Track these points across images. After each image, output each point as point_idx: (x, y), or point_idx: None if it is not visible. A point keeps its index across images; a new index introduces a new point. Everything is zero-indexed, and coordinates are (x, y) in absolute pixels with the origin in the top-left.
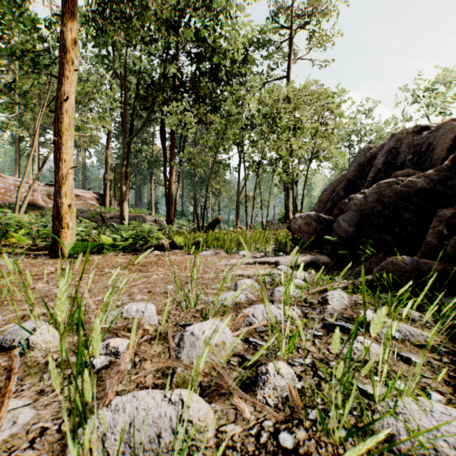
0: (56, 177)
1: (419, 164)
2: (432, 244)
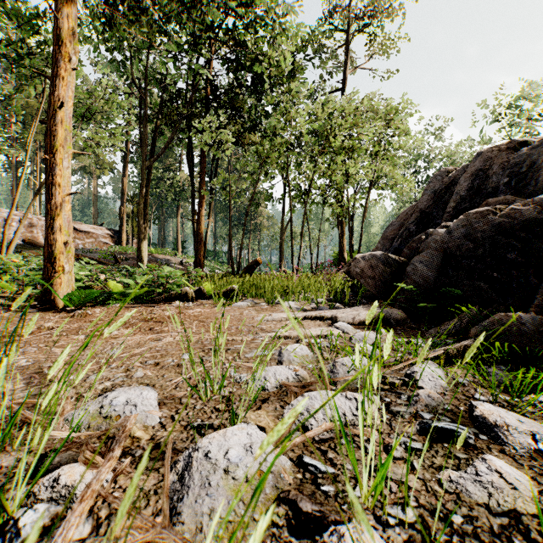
0: (48, 206)
1: (518, 189)
2: None
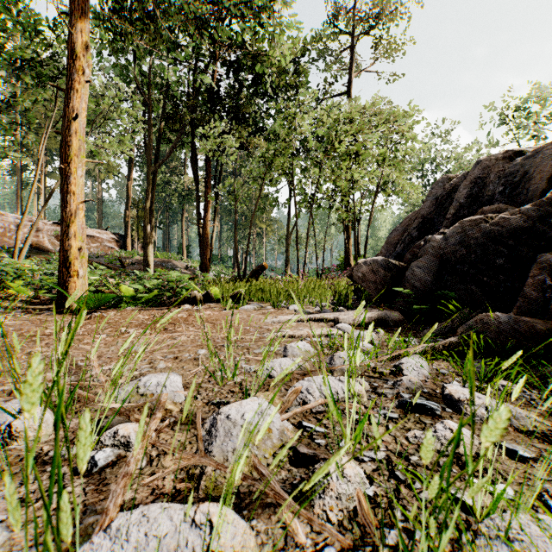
0: (63, 213)
1: (512, 197)
2: (532, 297)
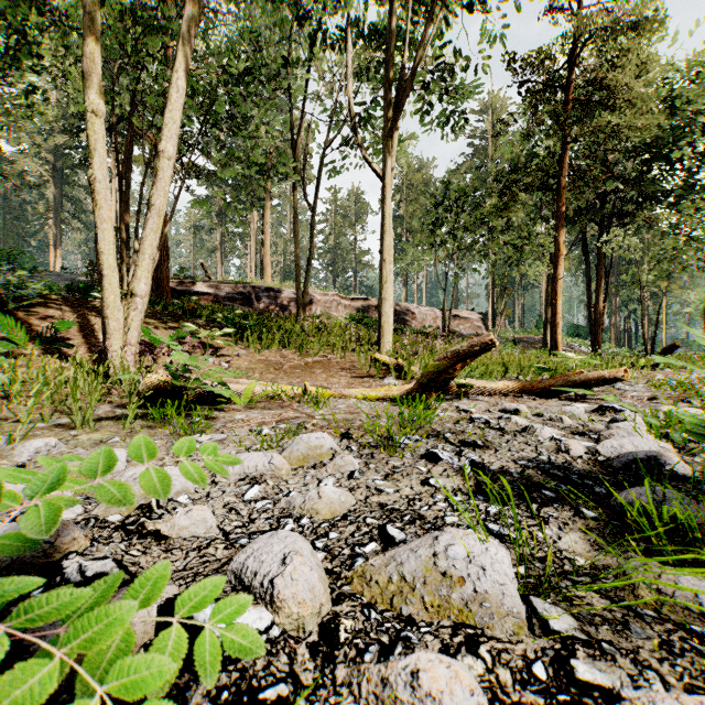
0: (553, 323)
1: None
2: None
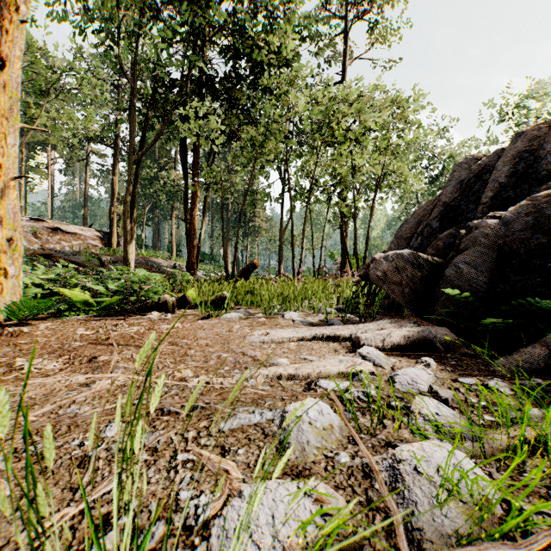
0: None
1: None
2: None
